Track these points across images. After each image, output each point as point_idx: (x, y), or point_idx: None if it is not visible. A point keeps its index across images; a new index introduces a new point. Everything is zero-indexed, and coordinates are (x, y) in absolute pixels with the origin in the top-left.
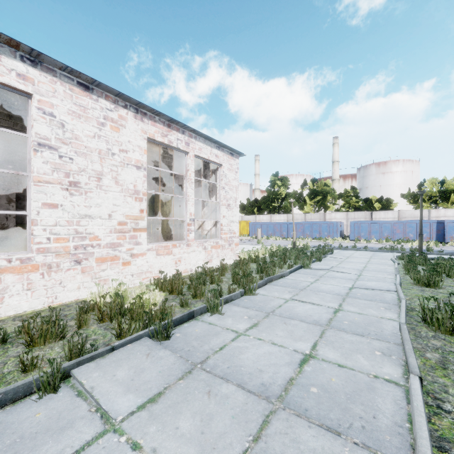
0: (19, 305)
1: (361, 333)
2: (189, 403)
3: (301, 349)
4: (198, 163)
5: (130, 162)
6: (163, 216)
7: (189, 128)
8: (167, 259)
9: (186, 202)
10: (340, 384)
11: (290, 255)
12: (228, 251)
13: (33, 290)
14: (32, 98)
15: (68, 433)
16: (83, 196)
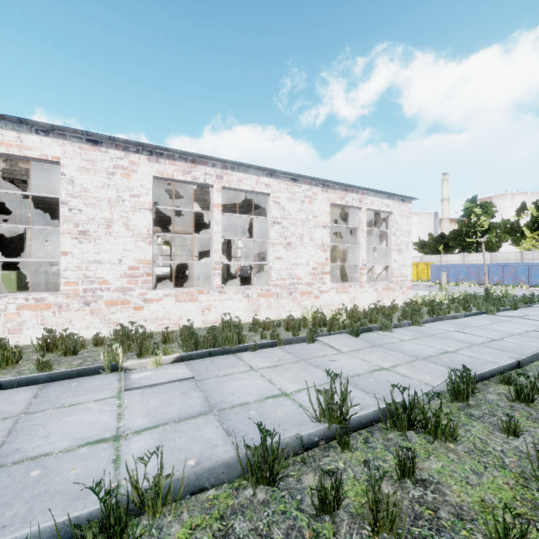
0: (265, 315)
1: (503, 350)
2: (374, 353)
3: (446, 349)
4: (368, 211)
5: (319, 224)
6: (332, 260)
7: (362, 188)
8: (344, 297)
9: (359, 250)
10: (464, 360)
11: (474, 301)
12: (398, 294)
13: (271, 308)
14: (270, 196)
15: (326, 351)
16: (293, 251)
